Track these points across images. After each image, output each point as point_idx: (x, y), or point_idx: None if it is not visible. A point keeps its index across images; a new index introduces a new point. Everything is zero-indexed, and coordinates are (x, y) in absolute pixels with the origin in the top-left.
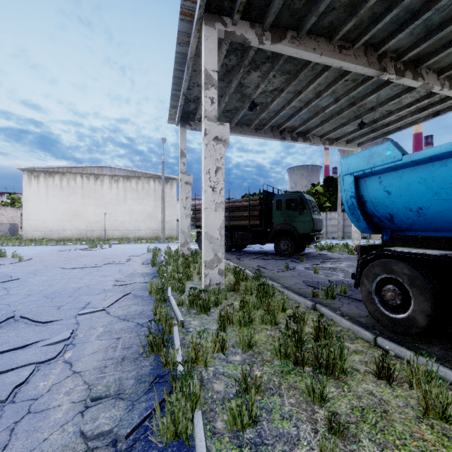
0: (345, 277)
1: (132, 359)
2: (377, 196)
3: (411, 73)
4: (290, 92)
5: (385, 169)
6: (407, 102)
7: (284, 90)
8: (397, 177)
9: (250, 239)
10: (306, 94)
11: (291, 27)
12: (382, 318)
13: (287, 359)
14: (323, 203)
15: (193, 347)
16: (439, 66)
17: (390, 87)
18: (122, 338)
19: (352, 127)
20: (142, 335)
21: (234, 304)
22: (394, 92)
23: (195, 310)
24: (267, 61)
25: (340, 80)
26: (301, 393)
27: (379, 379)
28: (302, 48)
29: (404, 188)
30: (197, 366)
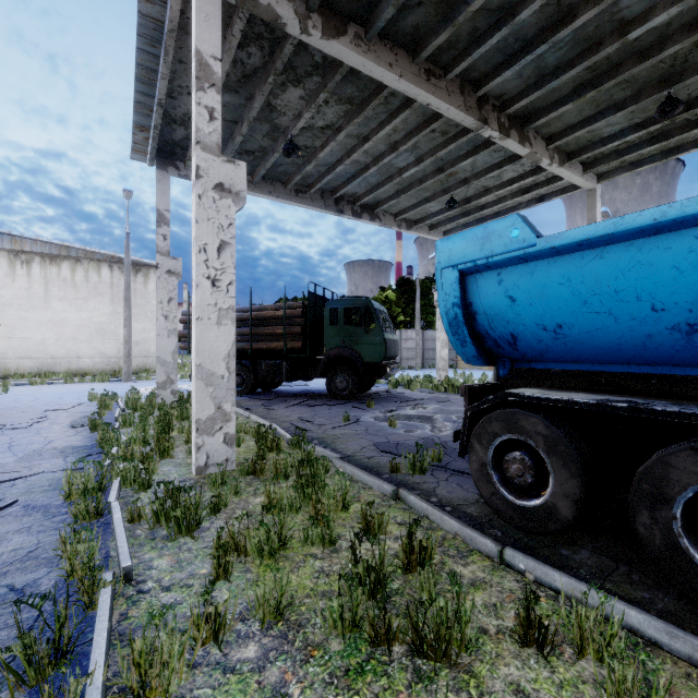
0: (435, 430)
1: None
2: (494, 305)
3: (517, 134)
4: (352, 136)
5: (508, 259)
6: (508, 178)
7: (342, 129)
8: (526, 274)
9: (287, 372)
10: (376, 144)
11: (355, 17)
12: (504, 507)
13: (357, 632)
14: (396, 315)
15: (133, 661)
16: (549, 132)
17: (490, 151)
18: None
19: (437, 205)
20: (11, 625)
21: (252, 503)
22: (494, 161)
23: (166, 532)
24: (315, 71)
25: (426, 128)
26: None
27: (524, 647)
28: (372, 58)
29: (537, 293)
30: None
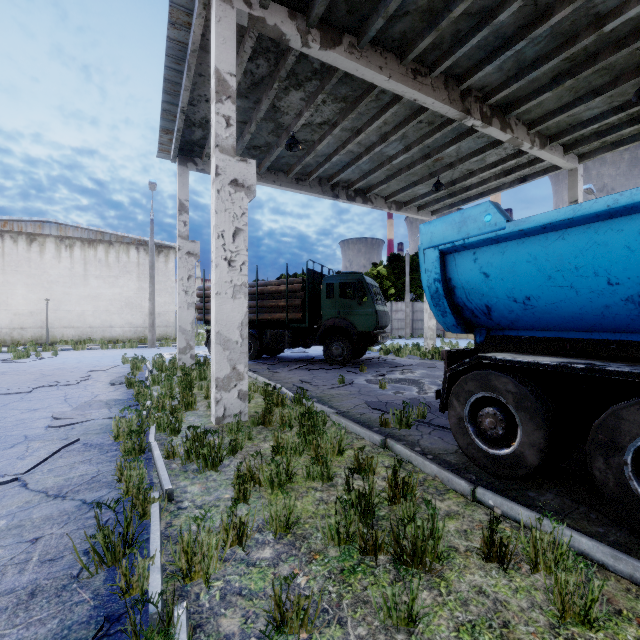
0: (421, 392)
1: (53, 590)
2: (471, 280)
3: (499, 122)
4: (346, 130)
5: (482, 241)
6: (491, 161)
7: (338, 124)
8: (498, 253)
9: (289, 340)
10: (368, 136)
11: (349, 29)
12: (478, 456)
13: (350, 544)
14: (387, 289)
15: (182, 549)
16: (530, 118)
17: (473, 138)
18: (44, 539)
19: (425, 188)
20: (88, 526)
21: (262, 447)
22: (477, 146)
23: (196, 465)
24: (314, 76)
25: (413, 120)
26: (377, 613)
27: (488, 562)
28: (364, 63)
29: (507, 270)
30: (191, 582)
